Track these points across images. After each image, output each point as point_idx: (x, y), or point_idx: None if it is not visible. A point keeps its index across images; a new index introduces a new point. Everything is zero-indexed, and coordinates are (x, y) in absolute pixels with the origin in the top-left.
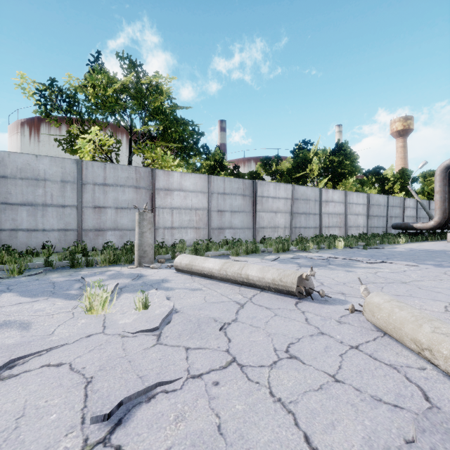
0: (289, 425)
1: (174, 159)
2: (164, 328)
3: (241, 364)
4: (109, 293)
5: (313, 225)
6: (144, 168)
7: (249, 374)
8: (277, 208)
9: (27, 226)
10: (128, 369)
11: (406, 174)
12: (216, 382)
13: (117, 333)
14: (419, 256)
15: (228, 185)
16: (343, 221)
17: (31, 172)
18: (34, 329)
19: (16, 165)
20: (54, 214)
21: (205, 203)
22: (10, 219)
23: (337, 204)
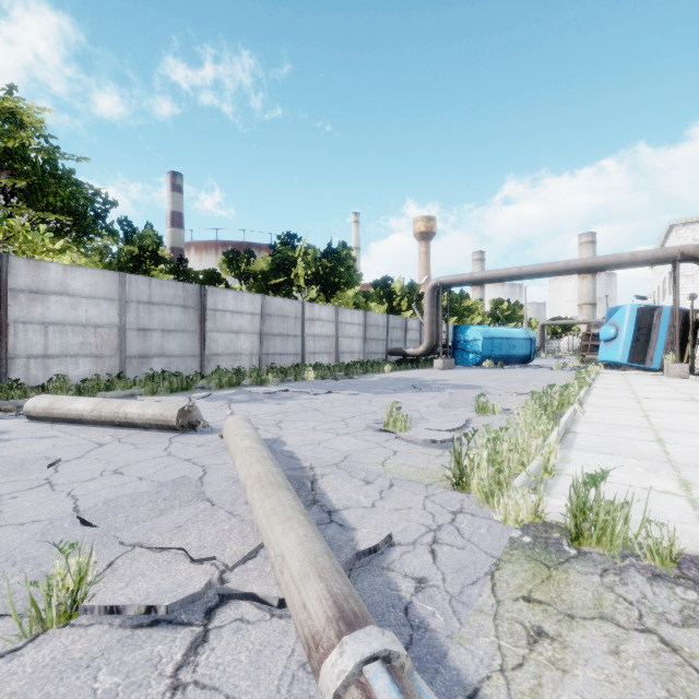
0: (67, 504)
1: (56, 238)
2: None
3: (54, 484)
4: None
5: (294, 351)
6: None
7: (57, 488)
8: (239, 327)
9: None
10: None
11: (414, 289)
12: (14, 497)
13: None
14: (377, 385)
15: (158, 290)
16: (334, 345)
17: None
18: None
19: None
20: None
21: (114, 317)
22: None
23: (326, 323)
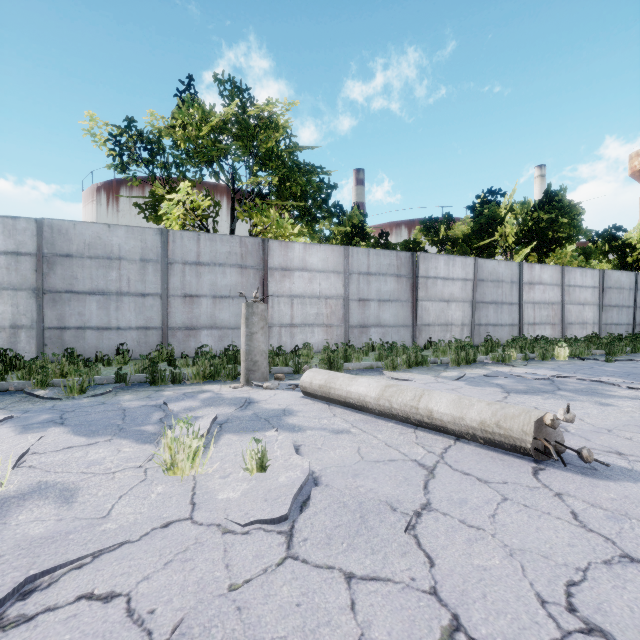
0: None
1: (294, 225)
2: (297, 518)
3: None
4: (202, 440)
5: (509, 321)
6: (252, 238)
7: None
8: (450, 295)
9: (97, 322)
10: (236, 636)
11: None
12: None
13: (214, 522)
14: None
15: (375, 260)
16: (558, 314)
17: (102, 248)
18: (80, 503)
19: (83, 239)
20: (131, 306)
21: (340, 288)
22: (76, 313)
23: (549, 287)
